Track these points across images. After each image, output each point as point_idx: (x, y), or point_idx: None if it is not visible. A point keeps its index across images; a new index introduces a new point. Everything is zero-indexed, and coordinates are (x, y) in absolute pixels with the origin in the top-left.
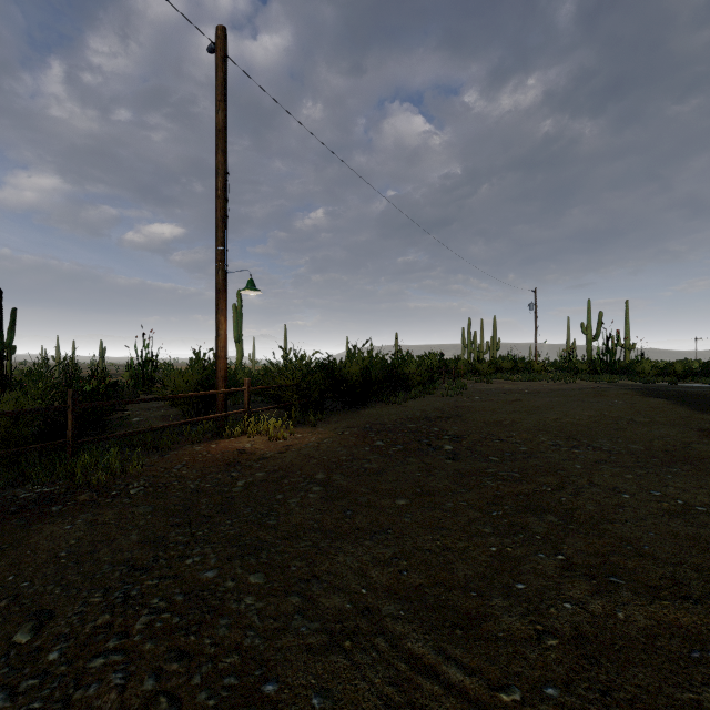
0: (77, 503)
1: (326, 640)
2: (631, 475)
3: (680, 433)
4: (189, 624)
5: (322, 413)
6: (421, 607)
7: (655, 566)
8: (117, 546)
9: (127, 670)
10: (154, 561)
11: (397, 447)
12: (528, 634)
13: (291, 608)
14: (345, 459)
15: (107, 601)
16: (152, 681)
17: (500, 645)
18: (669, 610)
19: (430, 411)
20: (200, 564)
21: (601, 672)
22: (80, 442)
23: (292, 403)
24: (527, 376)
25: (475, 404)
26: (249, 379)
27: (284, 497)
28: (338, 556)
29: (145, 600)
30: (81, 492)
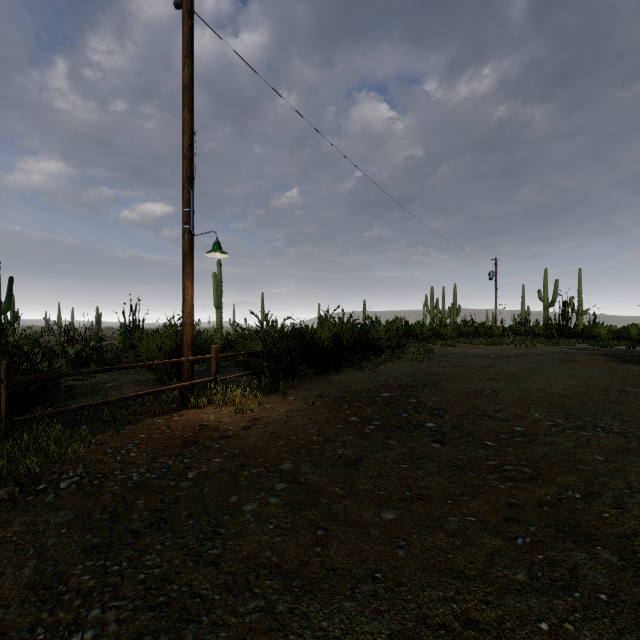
0: None
1: None
2: None
3: None
4: None
5: (293, 379)
6: None
7: None
8: None
9: None
10: (29, 634)
11: (374, 424)
12: None
13: None
14: (316, 441)
15: None
16: None
17: None
18: None
19: (403, 377)
20: None
21: None
22: (16, 420)
23: (262, 369)
24: (488, 340)
25: (447, 370)
26: (216, 346)
27: (239, 500)
28: (304, 637)
29: None
30: (5, 483)
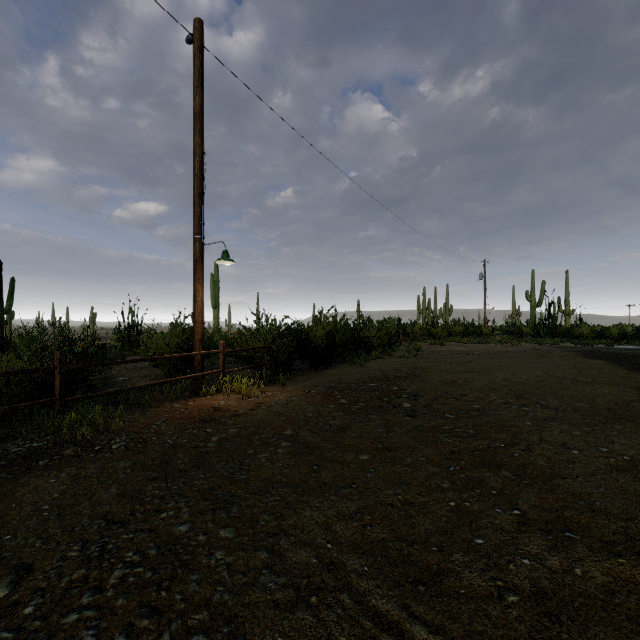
0: (62, 457)
1: (293, 596)
2: (579, 432)
3: (621, 392)
4: (161, 578)
5: (290, 373)
6: (384, 562)
7: (607, 521)
8: (96, 499)
9: (98, 627)
10: (131, 515)
11: (360, 405)
12: (489, 590)
13: (259, 563)
14: (312, 416)
15: (83, 555)
16: (122, 638)
17: (462, 601)
18: (625, 567)
19: (390, 371)
20: (174, 517)
21: (563, 631)
22: (67, 400)
23: (263, 363)
24: (477, 339)
25: (430, 364)
26: (223, 342)
27: (255, 452)
28: (305, 510)
29: (120, 554)
30: (67, 446)
